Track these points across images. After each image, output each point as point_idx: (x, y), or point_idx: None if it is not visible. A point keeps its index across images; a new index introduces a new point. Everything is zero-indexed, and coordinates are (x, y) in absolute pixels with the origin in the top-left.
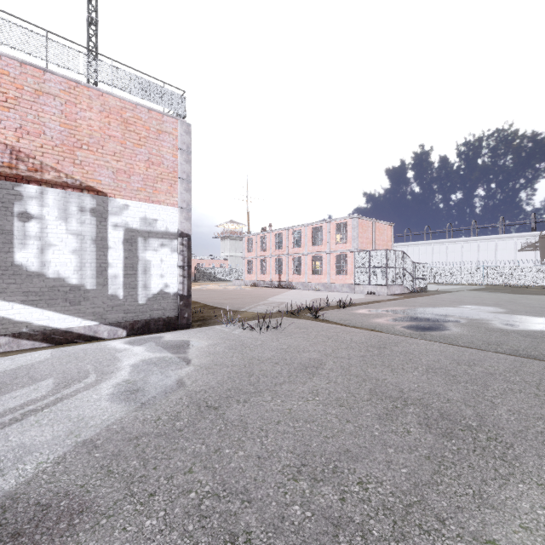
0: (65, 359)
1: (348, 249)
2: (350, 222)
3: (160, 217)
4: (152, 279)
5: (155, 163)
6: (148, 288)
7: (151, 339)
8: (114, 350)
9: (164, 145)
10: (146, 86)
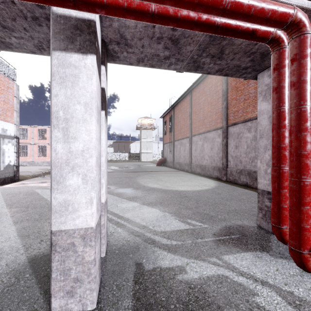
0: (13, 189)
1: (47, 143)
2: (48, 129)
3: (8, 128)
4: (5, 158)
5: (6, 102)
6: (4, 162)
7: (21, 183)
8: (22, 186)
9: (10, 94)
10: (3, 64)
